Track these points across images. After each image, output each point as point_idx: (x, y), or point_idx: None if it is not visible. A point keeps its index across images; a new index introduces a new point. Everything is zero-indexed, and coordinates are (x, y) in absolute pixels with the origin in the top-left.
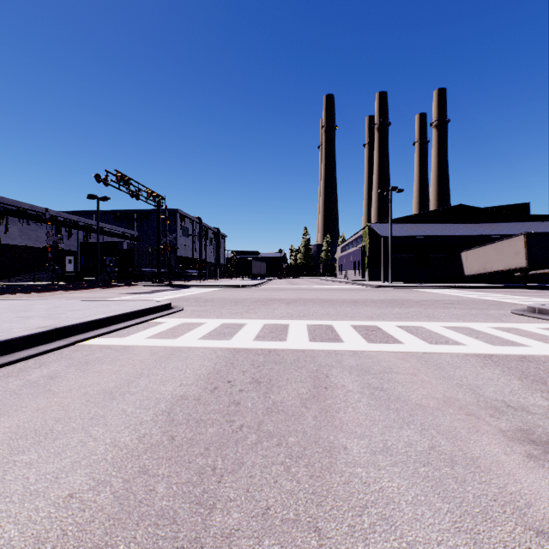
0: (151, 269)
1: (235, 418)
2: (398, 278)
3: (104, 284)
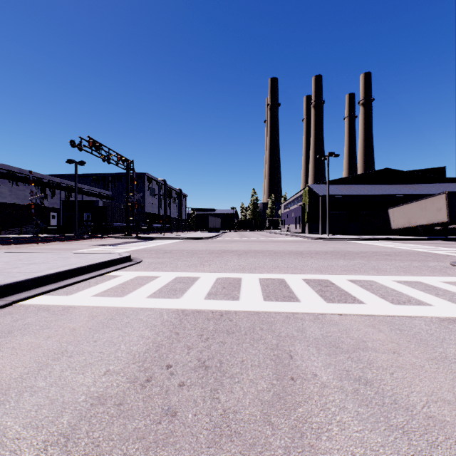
0: (122, 224)
1: (164, 453)
2: (333, 231)
3: (79, 236)
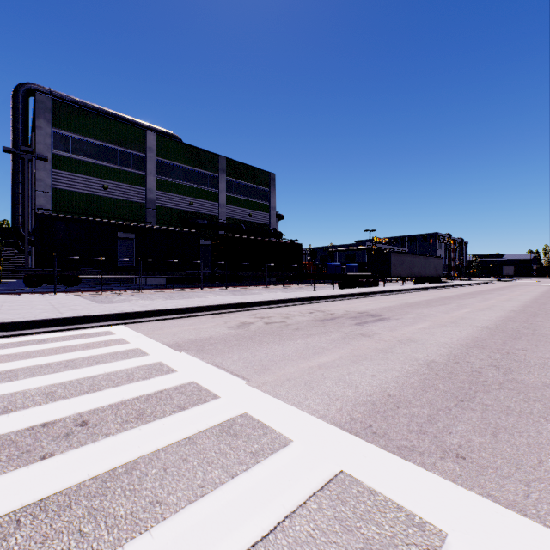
0: None
1: (518, 285)
2: None
3: None
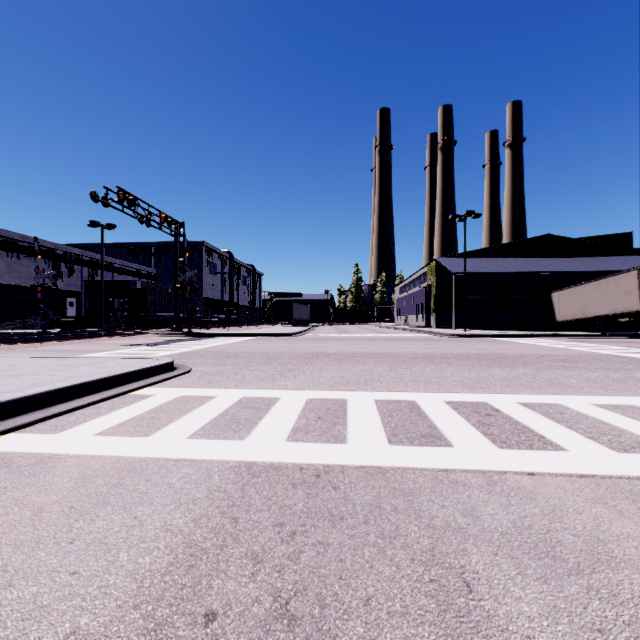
0: (169, 314)
1: None
2: (471, 324)
3: (106, 332)
